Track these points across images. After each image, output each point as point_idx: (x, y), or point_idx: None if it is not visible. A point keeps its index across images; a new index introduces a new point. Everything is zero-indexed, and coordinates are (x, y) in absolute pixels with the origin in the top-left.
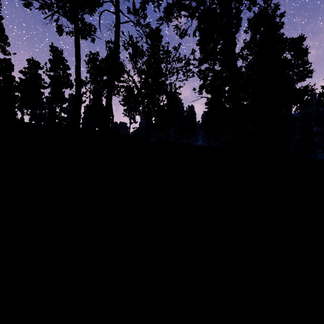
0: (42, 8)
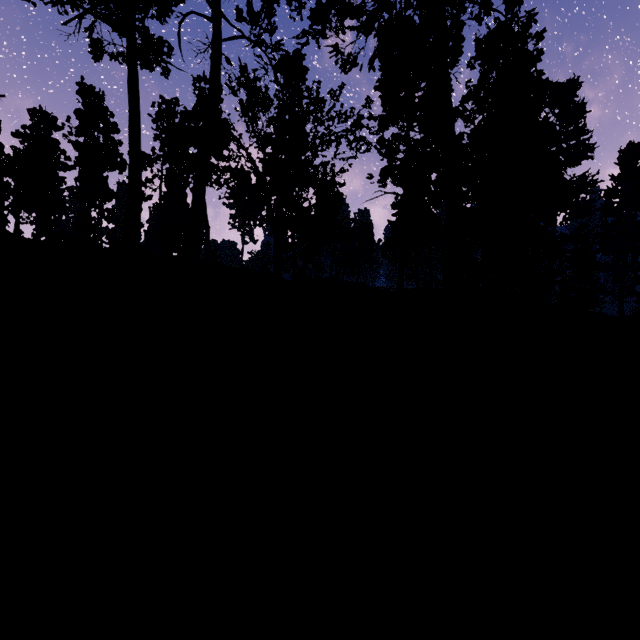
0: (59, 3)
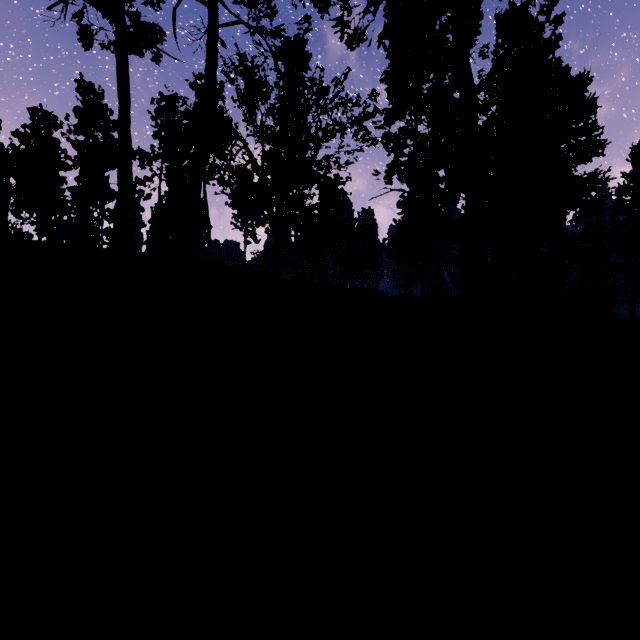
0: None
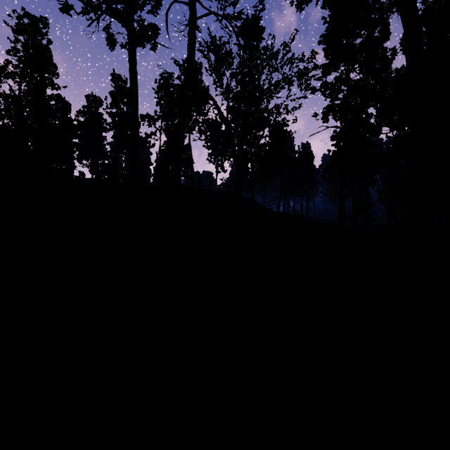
0: (86, 12)
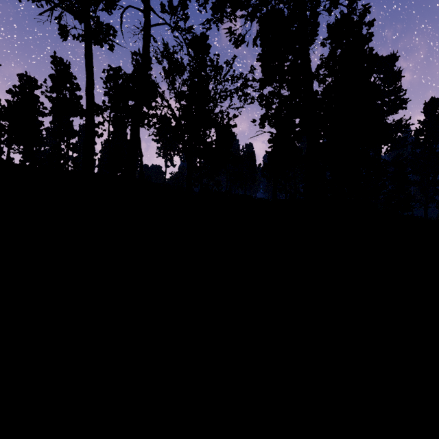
0: None
